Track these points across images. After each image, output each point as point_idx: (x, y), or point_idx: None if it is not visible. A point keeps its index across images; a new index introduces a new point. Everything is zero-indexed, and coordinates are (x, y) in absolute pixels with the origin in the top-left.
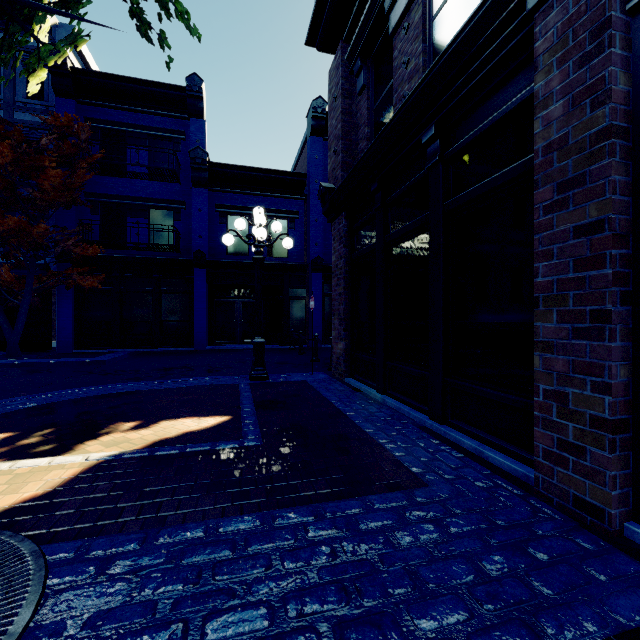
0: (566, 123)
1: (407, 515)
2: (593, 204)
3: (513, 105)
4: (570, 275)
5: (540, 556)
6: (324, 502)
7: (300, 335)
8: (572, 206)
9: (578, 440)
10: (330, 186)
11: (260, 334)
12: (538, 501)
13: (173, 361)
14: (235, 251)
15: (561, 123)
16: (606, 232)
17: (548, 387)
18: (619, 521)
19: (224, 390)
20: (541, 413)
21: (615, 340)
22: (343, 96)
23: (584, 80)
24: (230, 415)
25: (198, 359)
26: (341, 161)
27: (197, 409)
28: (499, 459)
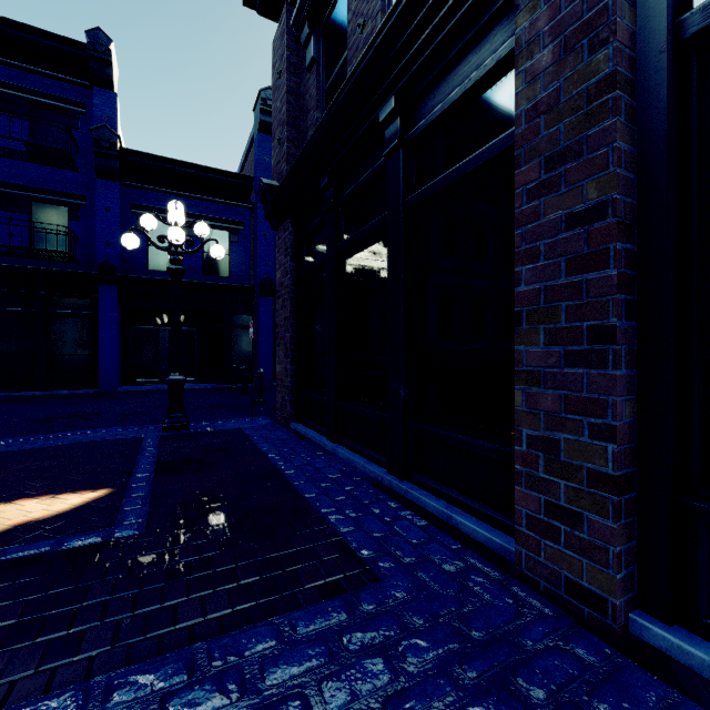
0: (557, 75)
1: (345, 644)
2: (592, 182)
3: (488, 67)
4: (562, 280)
5: (535, 695)
6: (214, 638)
7: (243, 371)
8: (564, 186)
9: (572, 504)
10: (273, 183)
11: (178, 369)
12: (521, 587)
13: (62, 408)
14: (159, 266)
15: (550, 76)
16: (609, 219)
17: (533, 432)
18: (624, 613)
19: (118, 447)
20: (524, 467)
21: (620, 367)
22: (289, 71)
23: (580, 14)
24: (111, 486)
25: (101, 404)
26: (286, 152)
27: (60, 480)
28: (471, 526)
